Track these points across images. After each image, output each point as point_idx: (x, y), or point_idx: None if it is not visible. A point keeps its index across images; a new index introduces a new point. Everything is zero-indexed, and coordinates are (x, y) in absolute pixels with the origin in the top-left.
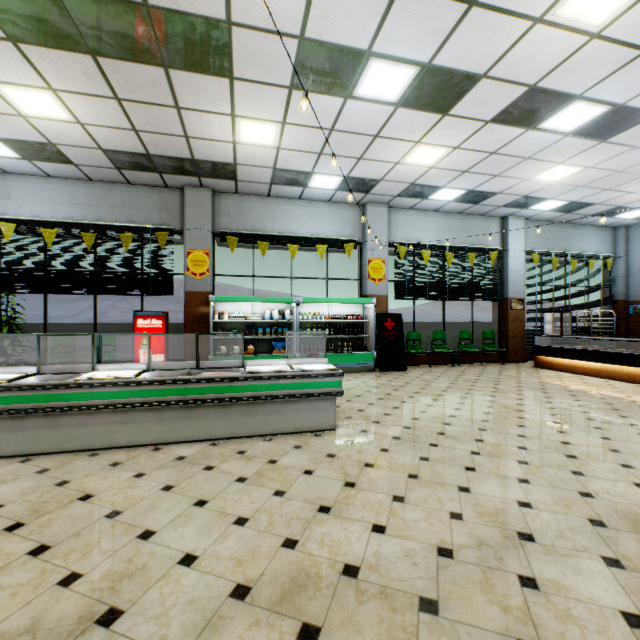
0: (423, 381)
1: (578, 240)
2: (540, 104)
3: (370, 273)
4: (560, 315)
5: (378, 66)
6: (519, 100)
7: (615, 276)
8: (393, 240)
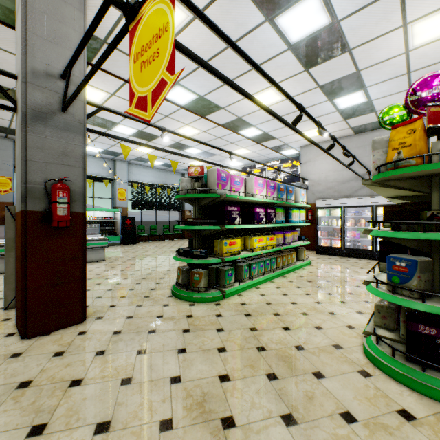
0: (144, 246)
1: None
2: (182, 146)
3: (118, 196)
4: None
5: (122, 126)
6: (175, 144)
7: None
8: (131, 180)
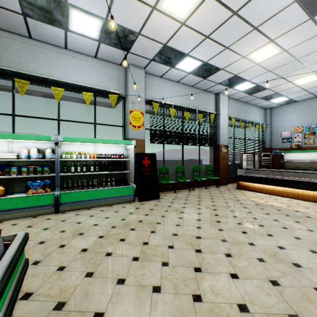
0: (175, 212)
1: (251, 113)
2: None
3: (131, 121)
4: (253, 155)
5: None
6: None
7: (265, 135)
8: (149, 98)
